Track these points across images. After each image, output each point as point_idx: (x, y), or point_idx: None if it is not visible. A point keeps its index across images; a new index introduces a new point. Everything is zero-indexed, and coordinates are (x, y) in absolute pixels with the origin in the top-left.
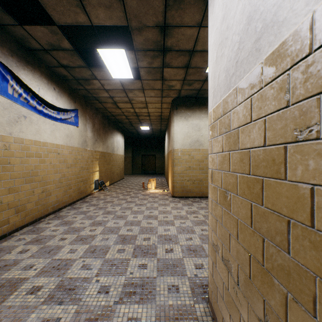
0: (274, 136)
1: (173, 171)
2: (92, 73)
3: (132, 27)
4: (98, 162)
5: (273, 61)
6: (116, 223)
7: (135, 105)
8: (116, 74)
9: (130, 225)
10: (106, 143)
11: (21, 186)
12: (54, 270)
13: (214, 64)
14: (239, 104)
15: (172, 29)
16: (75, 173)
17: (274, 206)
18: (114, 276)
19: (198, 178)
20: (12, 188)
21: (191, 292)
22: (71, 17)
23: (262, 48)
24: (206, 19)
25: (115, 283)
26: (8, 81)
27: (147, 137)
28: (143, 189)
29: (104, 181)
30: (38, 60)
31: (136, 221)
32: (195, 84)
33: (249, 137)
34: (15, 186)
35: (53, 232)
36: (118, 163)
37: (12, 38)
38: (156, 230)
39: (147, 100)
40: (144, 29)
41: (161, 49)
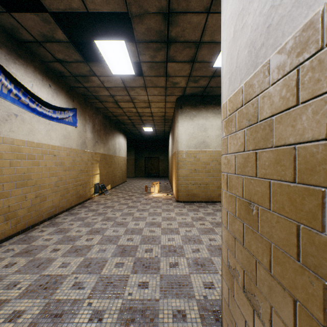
0: None
1: (178, 174)
2: (91, 69)
3: (132, 13)
4: (98, 165)
5: None
6: (115, 231)
7: (137, 105)
8: (117, 69)
9: (130, 233)
10: (107, 144)
11: (12, 191)
12: (40, 289)
13: (230, 42)
14: (274, 83)
15: (177, 16)
16: (73, 176)
17: None
18: (110, 298)
19: (205, 181)
20: (0, 193)
21: (201, 320)
22: (63, 2)
23: None
24: (215, 4)
25: (110, 307)
26: None
27: (150, 138)
28: (146, 193)
29: (105, 185)
30: (31, 54)
31: (137, 228)
32: (202, 80)
33: (294, 128)
34: (4, 191)
35: (45, 242)
36: (121, 165)
37: (0, 28)
38: (159, 240)
39: (150, 99)
40: (145, 17)
41: (164, 40)
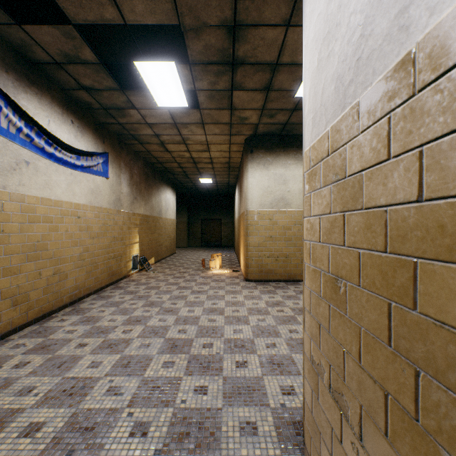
0: (443, 181)
1: (247, 243)
2: (128, 99)
3: (186, 26)
4: (138, 230)
5: (442, 39)
6: (162, 320)
7: (191, 148)
8: (164, 100)
9: (182, 323)
10: (150, 202)
11: (22, 266)
12: (64, 396)
13: (314, 73)
14: (364, 130)
15: (245, 30)
16: (104, 245)
17: (443, 313)
18: (157, 407)
19: (284, 253)
20: (7, 268)
21: (277, 434)
22: (93, 12)
23: (414, 22)
24: (297, 14)
25: (158, 417)
26: (0, 108)
27: (209, 193)
28: (203, 269)
29: (147, 258)
30: (47, 79)
31: (192, 317)
32: (280, 115)
33: (385, 186)
34: (12, 266)
35: (67, 334)
36: (168, 231)
37: (7, 45)
38: (221, 332)
39: (209, 139)
40: (203, 31)
41: (229, 61)
